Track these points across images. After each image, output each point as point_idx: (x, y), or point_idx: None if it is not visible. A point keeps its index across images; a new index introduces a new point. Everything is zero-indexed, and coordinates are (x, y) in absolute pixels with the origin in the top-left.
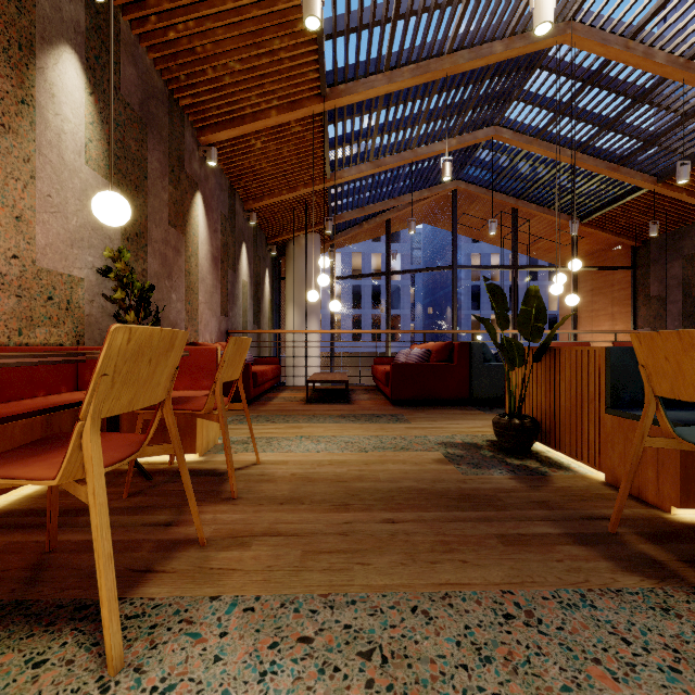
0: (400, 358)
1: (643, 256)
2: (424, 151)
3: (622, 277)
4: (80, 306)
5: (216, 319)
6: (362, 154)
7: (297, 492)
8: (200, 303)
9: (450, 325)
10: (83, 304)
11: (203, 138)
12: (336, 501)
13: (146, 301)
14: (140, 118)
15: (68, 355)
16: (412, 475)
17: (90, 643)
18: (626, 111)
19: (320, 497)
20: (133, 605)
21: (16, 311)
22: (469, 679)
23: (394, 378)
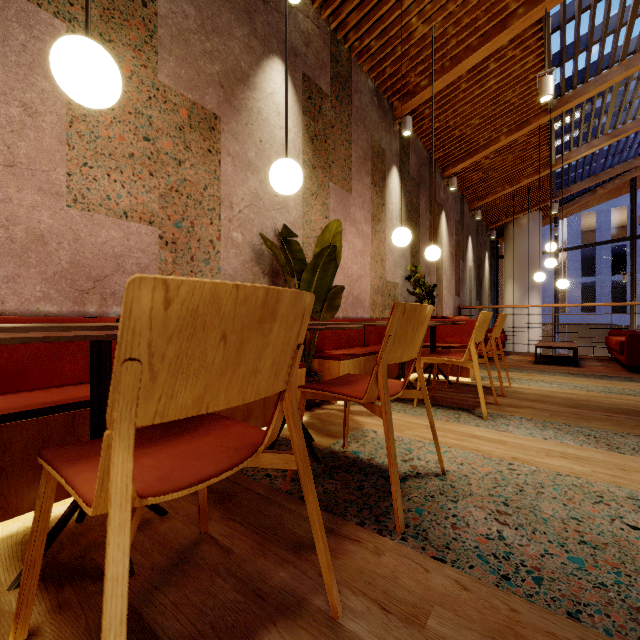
0: None
1: None
2: None
3: None
4: (397, 298)
5: (452, 299)
6: (593, 130)
7: (541, 399)
8: (443, 288)
9: None
10: (398, 297)
11: (446, 173)
12: (568, 405)
13: (431, 293)
14: (417, 182)
15: (441, 322)
16: (632, 405)
17: (471, 414)
18: None
19: (557, 403)
20: (479, 411)
21: (381, 302)
22: (638, 447)
23: (630, 347)
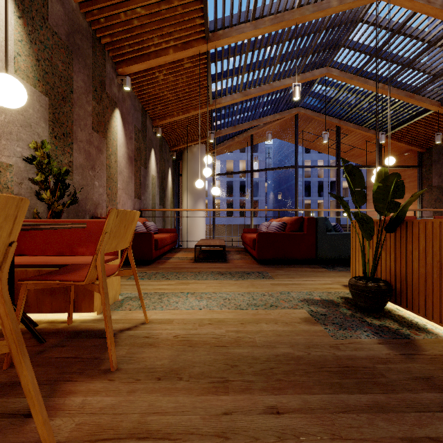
0: (262, 229)
1: (427, 159)
2: (277, 84)
3: (411, 173)
4: (9, 187)
5: (131, 201)
6: (234, 87)
7: (176, 361)
8: (118, 189)
9: (290, 206)
10: (11, 185)
11: (120, 70)
12: (214, 375)
13: (61, 183)
14: (67, 46)
15: None
16: (285, 337)
17: None
18: (422, 52)
19: (199, 370)
20: None
21: None
22: None
23: (259, 243)
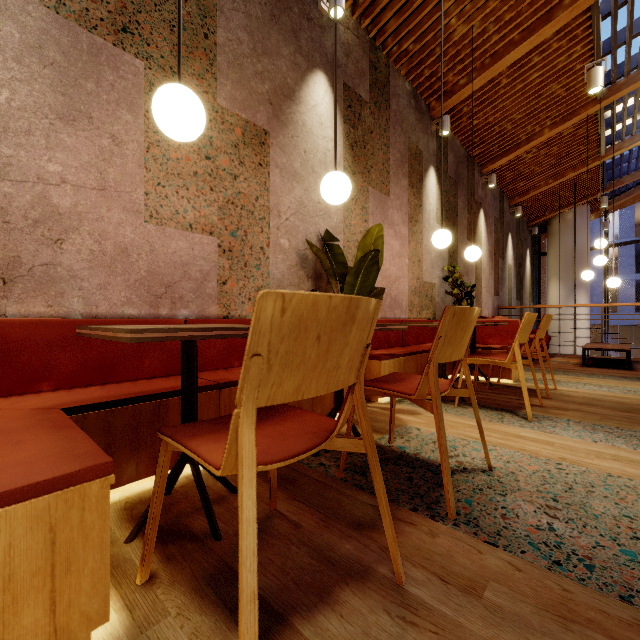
0: None
1: None
2: None
3: None
4: (434, 298)
5: (491, 299)
6: None
7: (589, 402)
8: (482, 288)
9: None
10: (435, 297)
11: (485, 169)
12: (620, 409)
13: (470, 294)
14: (454, 181)
15: (482, 323)
16: None
17: (515, 415)
18: None
19: (608, 406)
20: (523, 412)
21: (418, 303)
22: None
23: None
